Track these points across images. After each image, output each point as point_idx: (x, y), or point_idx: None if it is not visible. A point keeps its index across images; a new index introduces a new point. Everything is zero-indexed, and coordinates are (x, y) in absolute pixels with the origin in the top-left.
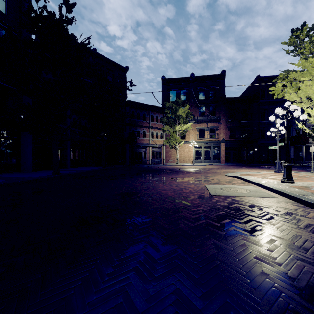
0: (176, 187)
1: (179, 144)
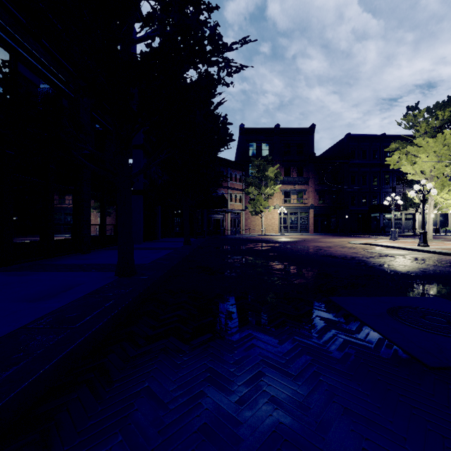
0: (345, 252)
1: (268, 210)
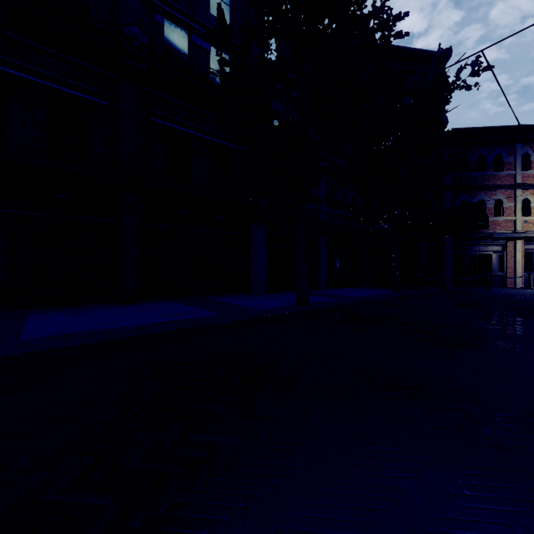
0: None
1: None
